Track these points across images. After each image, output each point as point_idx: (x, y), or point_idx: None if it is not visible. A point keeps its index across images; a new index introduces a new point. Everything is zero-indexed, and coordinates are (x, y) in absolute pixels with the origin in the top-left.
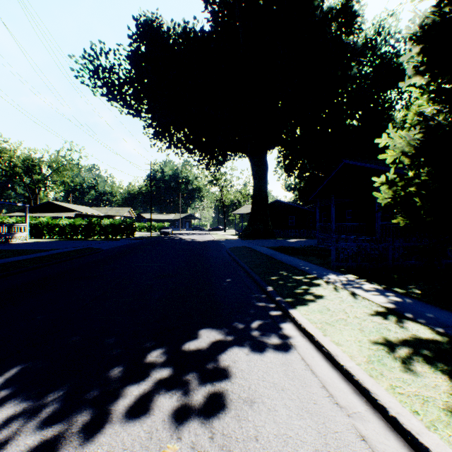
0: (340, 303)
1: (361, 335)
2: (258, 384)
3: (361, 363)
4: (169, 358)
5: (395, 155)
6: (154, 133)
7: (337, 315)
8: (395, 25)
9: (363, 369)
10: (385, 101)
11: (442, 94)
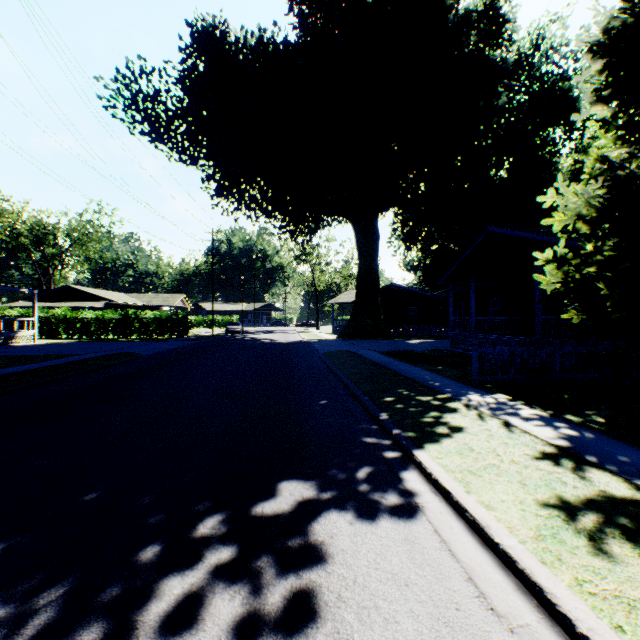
0: (487, 439)
1: (523, 491)
2: (368, 575)
3: (526, 540)
4: (231, 530)
5: (566, 219)
6: (217, 189)
7: (484, 458)
8: (561, 34)
9: (530, 549)
10: (546, 143)
11: (636, 131)
